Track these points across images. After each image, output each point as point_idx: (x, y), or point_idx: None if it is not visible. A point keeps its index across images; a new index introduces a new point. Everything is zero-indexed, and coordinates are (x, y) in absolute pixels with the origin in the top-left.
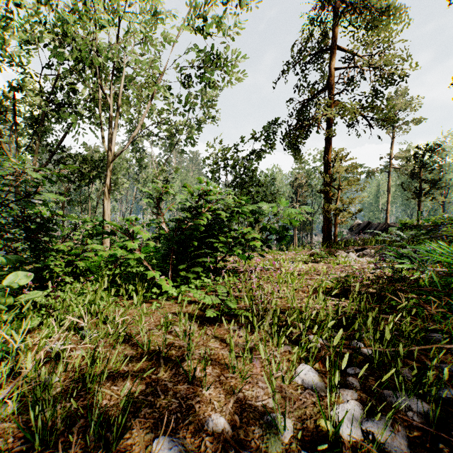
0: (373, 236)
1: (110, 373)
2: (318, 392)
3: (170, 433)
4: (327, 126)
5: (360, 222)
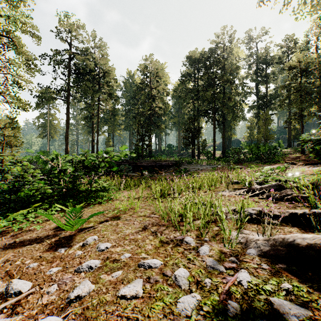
0: None
1: None
2: None
3: None
4: None
5: None
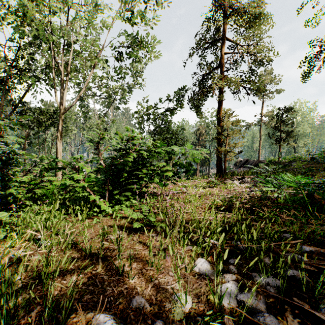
0: (250, 169)
1: (61, 271)
2: (210, 276)
3: (105, 311)
4: (219, 93)
5: (241, 159)
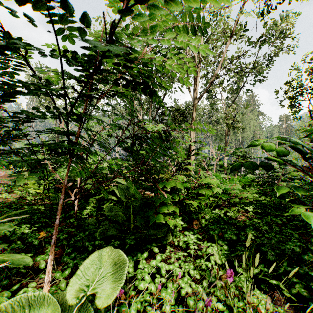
0: None
1: None
2: None
3: None
4: None
5: None
